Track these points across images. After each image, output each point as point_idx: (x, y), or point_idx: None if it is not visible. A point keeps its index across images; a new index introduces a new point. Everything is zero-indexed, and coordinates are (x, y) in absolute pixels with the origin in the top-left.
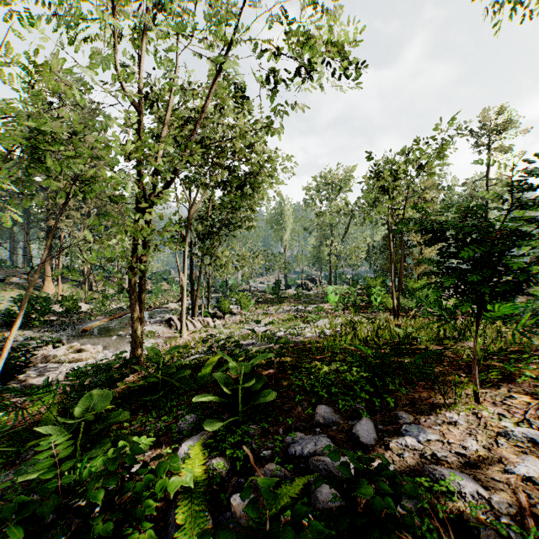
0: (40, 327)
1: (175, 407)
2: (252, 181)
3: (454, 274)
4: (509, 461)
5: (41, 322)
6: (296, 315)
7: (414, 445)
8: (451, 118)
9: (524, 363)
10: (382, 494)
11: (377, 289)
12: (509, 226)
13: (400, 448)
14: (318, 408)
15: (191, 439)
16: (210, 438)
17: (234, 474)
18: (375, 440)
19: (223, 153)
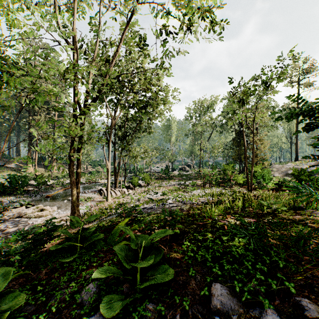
0: (21, 194)
1: (86, 269)
2: (151, 103)
3: None
4: None
5: (21, 191)
6: (179, 187)
7: None
8: (291, 50)
9: None
10: None
11: (230, 171)
12: None
13: None
14: (214, 287)
15: None
16: None
17: None
18: None
19: (133, 84)
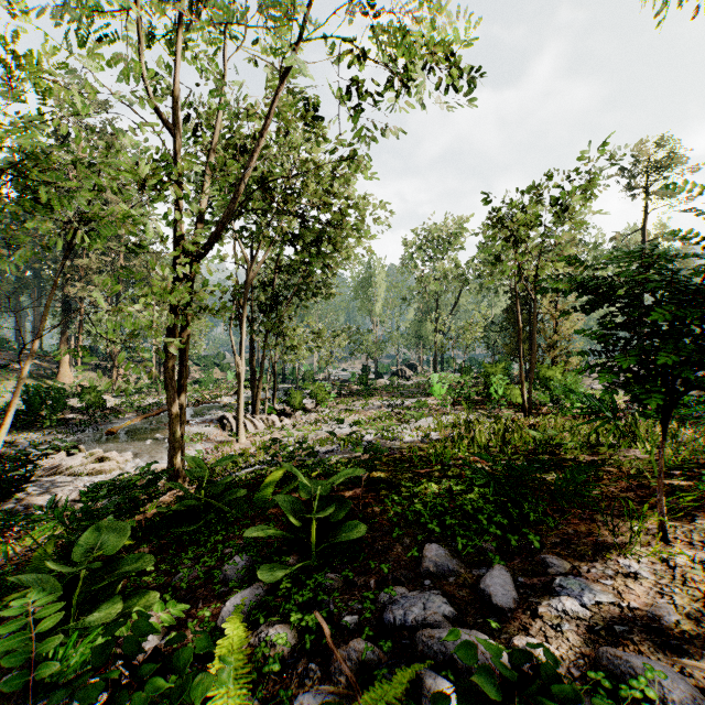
0: (52, 427)
1: (221, 542)
2: (331, 234)
3: (633, 350)
4: None
5: (53, 421)
6: (391, 412)
7: (577, 610)
8: (604, 143)
9: None
10: None
11: (498, 377)
12: None
13: (555, 615)
14: (427, 548)
15: (240, 594)
16: (269, 593)
17: (302, 654)
18: (515, 601)
19: (293, 196)
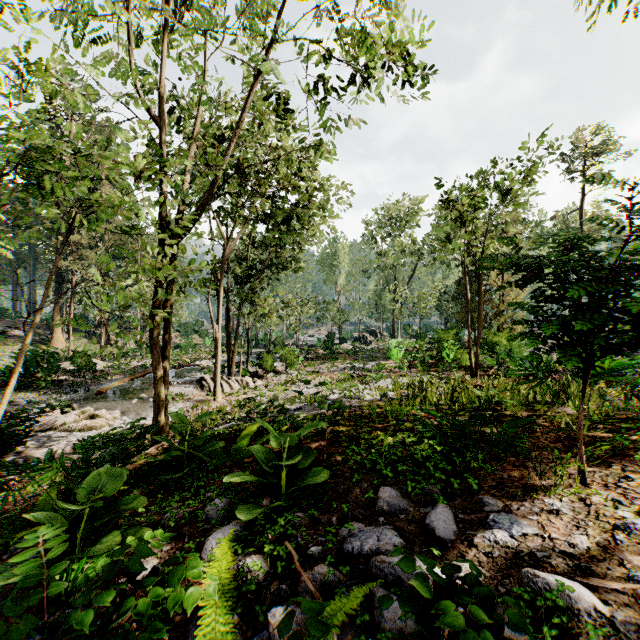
0: (47, 388)
1: (203, 487)
2: (300, 213)
3: (555, 321)
4: (634, 565)
5: (48, 382)
6: (353, 374)
7: (506, 540)
8: (542, 134)
9: (639, 434)
10: (475, 622)
11: (450, 343)
12: (627, 259)
13: (488, 545)
14: (382, 490)
15: (221, 530)
16: (245, 529)
17: (274, 578)
18: (455, 533)
19: (265, 180)
